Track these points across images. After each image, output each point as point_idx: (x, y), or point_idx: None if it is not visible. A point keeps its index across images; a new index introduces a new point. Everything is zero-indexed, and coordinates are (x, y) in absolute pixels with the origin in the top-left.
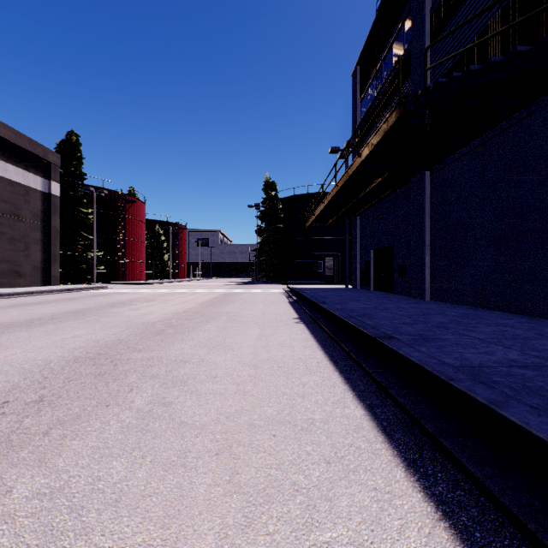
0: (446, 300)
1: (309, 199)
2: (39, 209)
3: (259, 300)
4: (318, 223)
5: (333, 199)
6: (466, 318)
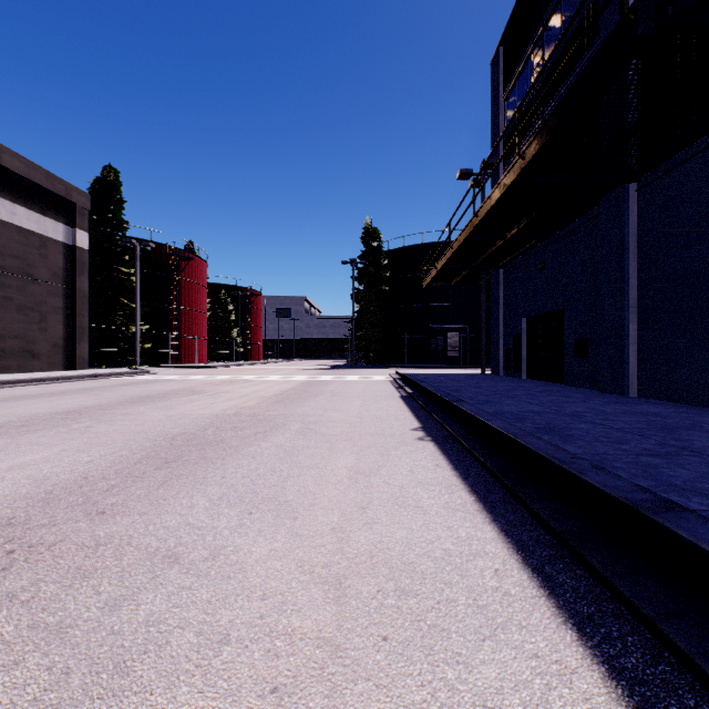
0: (671, 398)
1: (425, 252)
2: (61, 267)
3: (354, 392)
4: (440, 281)
5: (468, 239)
6: None
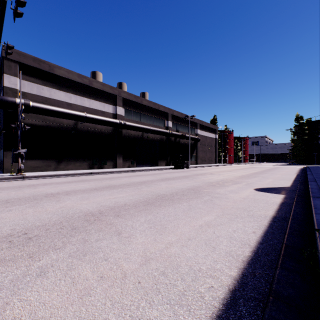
0: None
1: None
2: (214, 143)
3: (290, 168)
4: None
5: (319, 138)
6: None
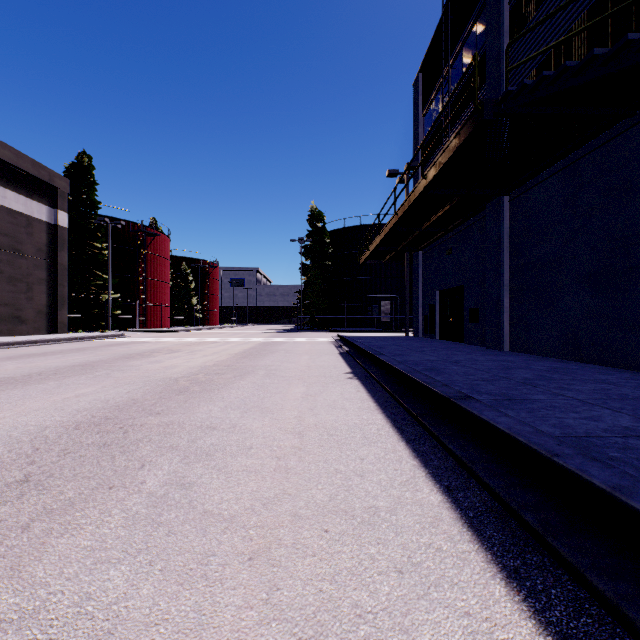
0: (528, 351)
1: (362, 232)
2: (44, 243)
3: (303, 350)
4: (373, 259)
5: (392, 230)
6: (556, 374)
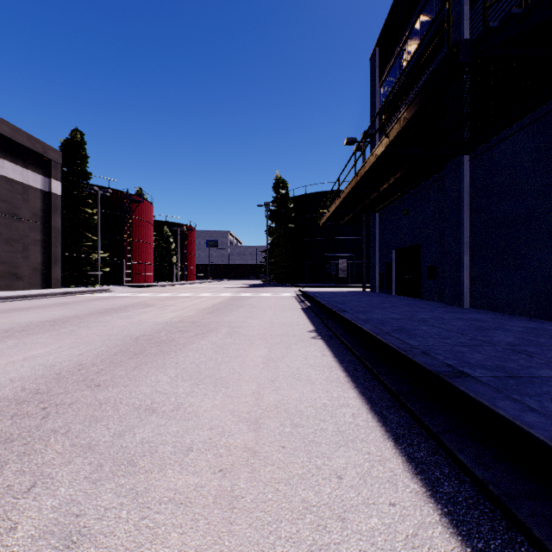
0: (492, 309)
1: (321, 198)
2: (39, 208)
3: (267, 305)
4: (332, 221)
5: (351, 192)
6: (540, 337)
